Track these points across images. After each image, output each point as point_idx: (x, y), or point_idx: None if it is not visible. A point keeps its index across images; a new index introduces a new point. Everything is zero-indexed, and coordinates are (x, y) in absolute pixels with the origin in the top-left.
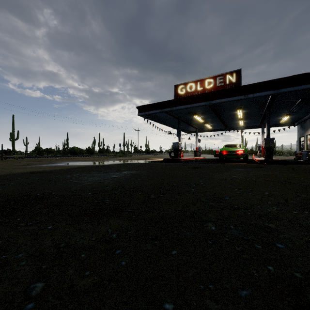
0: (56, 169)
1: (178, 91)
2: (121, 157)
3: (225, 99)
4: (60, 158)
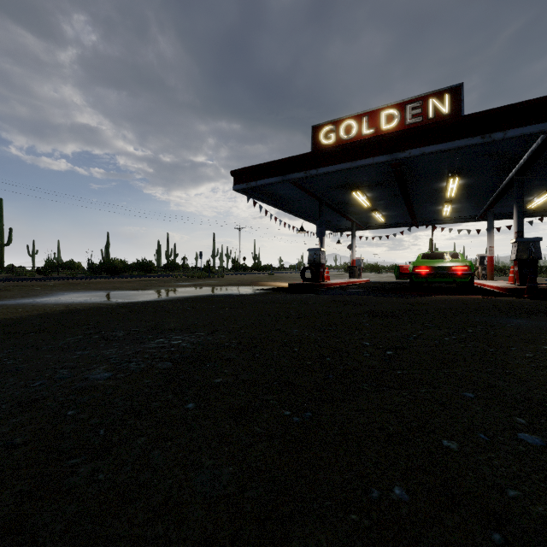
0: None
1: (321, 138)
2: (203, 279)
3: (433, 147)
4: (66, 283)
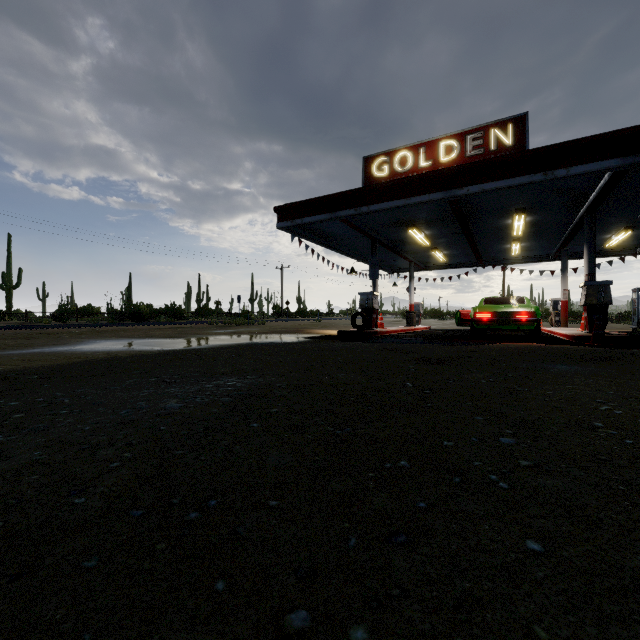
0: (31, 366)
1: (374, 170)
2: (241, 326)
3: (493, 184)
4: (93, 330)
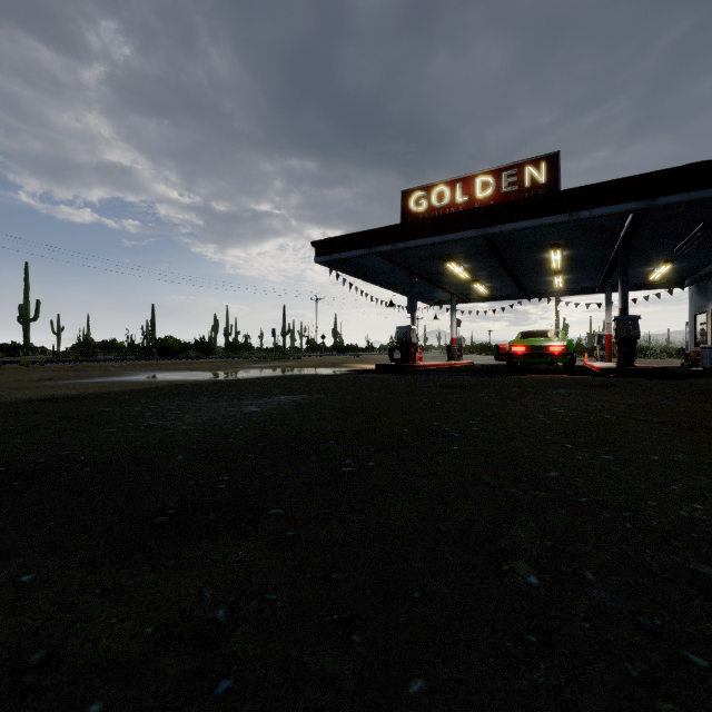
0: (113, 390)
1: (411, 205)
2: (277, 360)
3: (523, 223)
4: (132, 364)
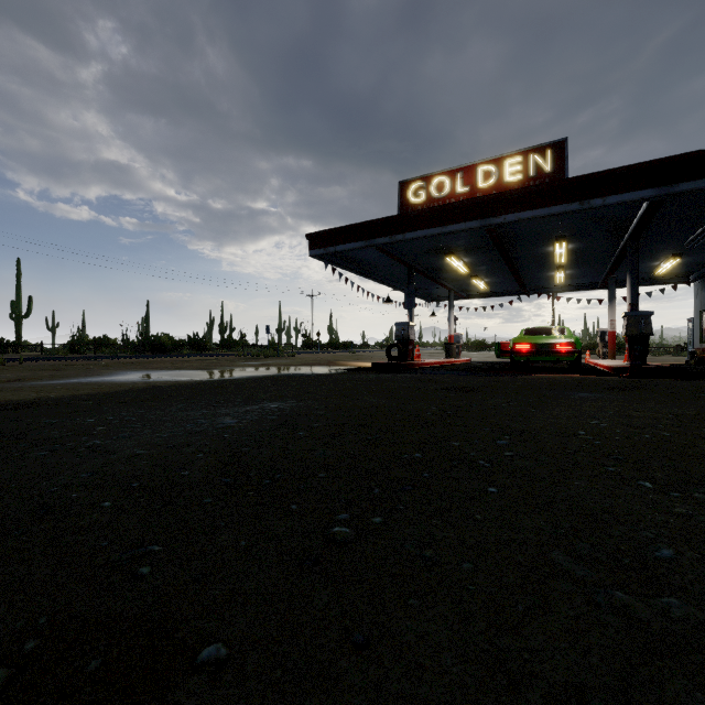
0: (80, 393)
1: (410, 196)
2: (271, 358)
3: (530, 212)
4: (118, 362)
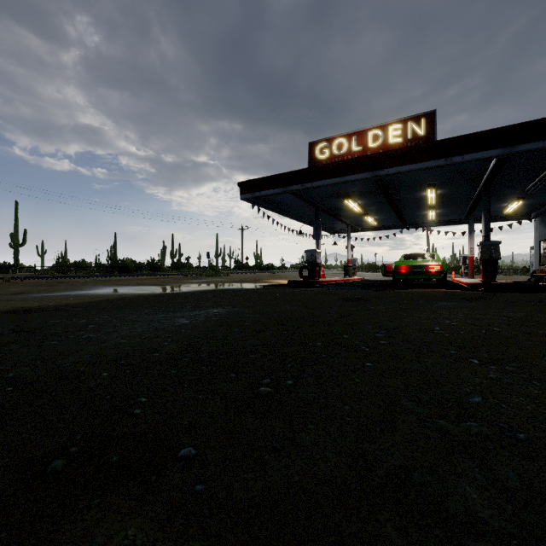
0: (71, 302)
1: (317, 153)
2: (210, 277)
3: (407, 166)
4: (95, 280)
